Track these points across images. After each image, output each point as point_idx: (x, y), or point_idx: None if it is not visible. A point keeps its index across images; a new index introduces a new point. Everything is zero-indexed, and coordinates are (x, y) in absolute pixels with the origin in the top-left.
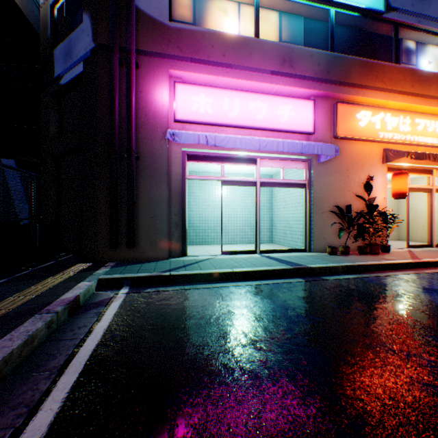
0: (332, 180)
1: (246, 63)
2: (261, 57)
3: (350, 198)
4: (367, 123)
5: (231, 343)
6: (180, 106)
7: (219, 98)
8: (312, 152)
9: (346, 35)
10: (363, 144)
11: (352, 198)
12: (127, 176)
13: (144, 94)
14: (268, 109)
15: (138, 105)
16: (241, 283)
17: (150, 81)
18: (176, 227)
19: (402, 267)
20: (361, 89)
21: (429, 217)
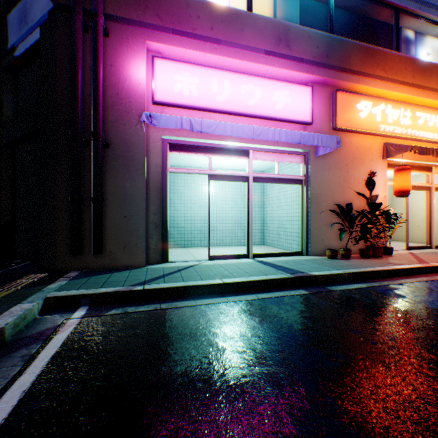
0: (331, 176)
1: (237, 39)
2: (254, 33)
3: (349, 196)
4: (368, 114)
5: (223, 418)
6: (160, 85)
7: (206, 79)
8: (311, 143)
9: (345, 19)
10: (362, 137)
11: (352, 196)
12: (93, 166)
13: (116, 69)
14: (262, 94)
15: (108, 81)
16: (233, 298)
17: (123, 53)
18: (156, 228)
19: (412, 272)
20: (362, 77)
21: (428, 217)
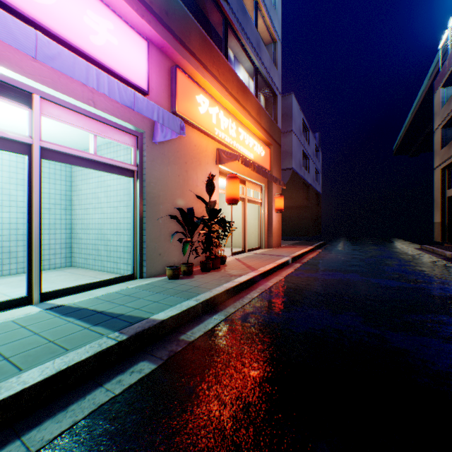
0: (171, 172)
1: None
2: None
3: (189, 200)
4: (206, 112)
5: None
6: None
7: None
8: (151, 116)
9: None
10: (201, 136)
11: (192, 201)
12: None
13: None
14: None
15: None
16: None
17: None
18: None
19: (251, 283)
20: (202, 67)
21: (244, 225)
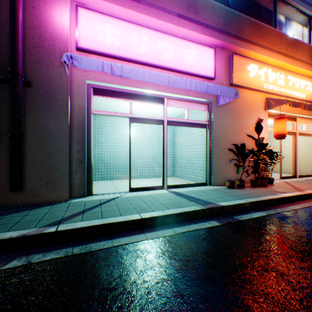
0: (228, 122)
1: (154, 1)
2: None
3: (241, 138)
4: (255, 75)
5: None
6: (83, 33)
7: (127, 32)
8: (216, 93)
9: (237, 1)
10: (251, 92)
11: (243, 138)
12: (11, 103)
13: (38, 11)
14: (175, 51)
15: (30, 23)
16: (151, 235)
17: None
18: (80, 165)
19: (295, 199)
20: (251, 45)
21: (294, 155)
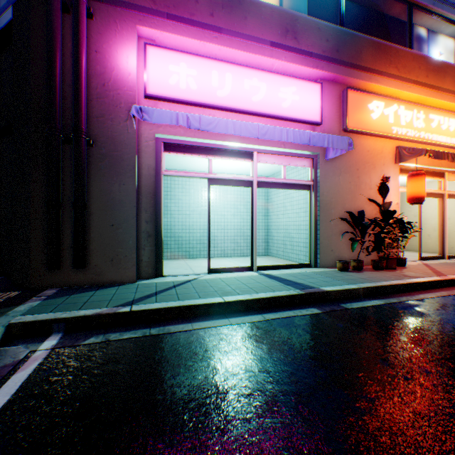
0: (341, 181)
1: (240, 28)
2: (258, 22)
3: (360, 203)
4: (380, 115)
5: None
6: (153, 76)
7: (205, 71)
8: (322, 145)
9: (355, 13)
10: (374, 140)
11: (363, 203)
12: (74, 166)
13: (102, 56)
14: (267, 90)
15: (92, 70)
16: (235, 320)
17: (111, 39)
18: (148, 238)
19: (430, 286)
20: (374, 75)
21: (441, 226)
